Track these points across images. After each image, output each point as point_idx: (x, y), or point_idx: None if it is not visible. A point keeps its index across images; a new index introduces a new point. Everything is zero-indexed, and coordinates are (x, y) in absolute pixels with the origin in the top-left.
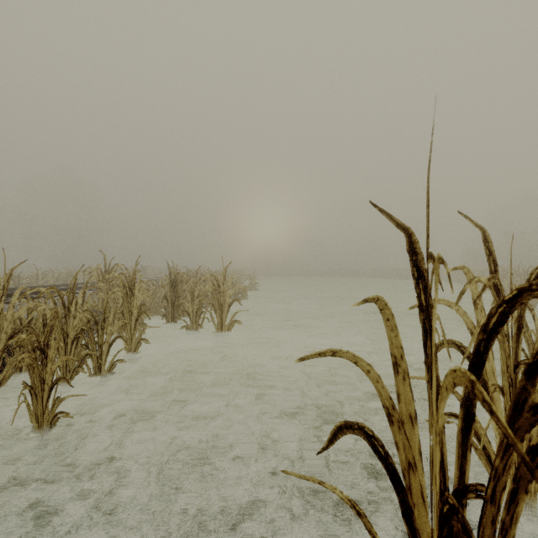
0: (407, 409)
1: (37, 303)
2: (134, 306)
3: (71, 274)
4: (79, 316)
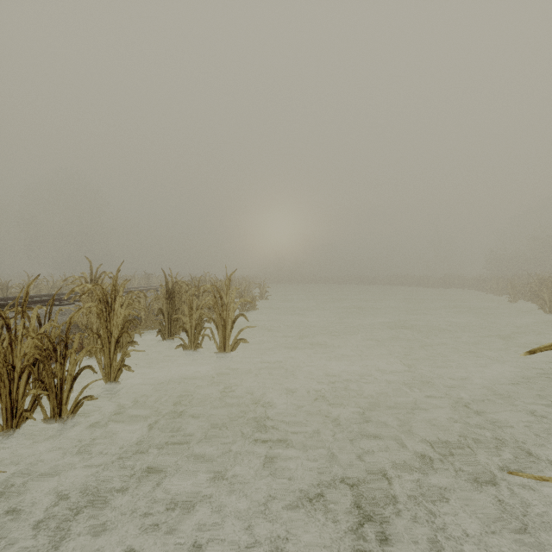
0: None
1: None
2: (113, 324)
3: (67, 282)
4: (27, 343)
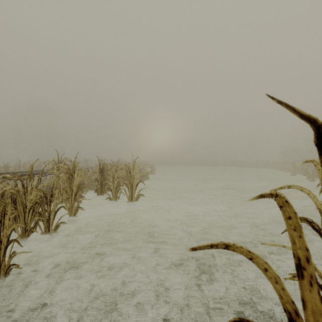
0: (315, 319)
1: (5, 185)
2: (73, 185)
3: (40, 164)
4: (33, 193)
